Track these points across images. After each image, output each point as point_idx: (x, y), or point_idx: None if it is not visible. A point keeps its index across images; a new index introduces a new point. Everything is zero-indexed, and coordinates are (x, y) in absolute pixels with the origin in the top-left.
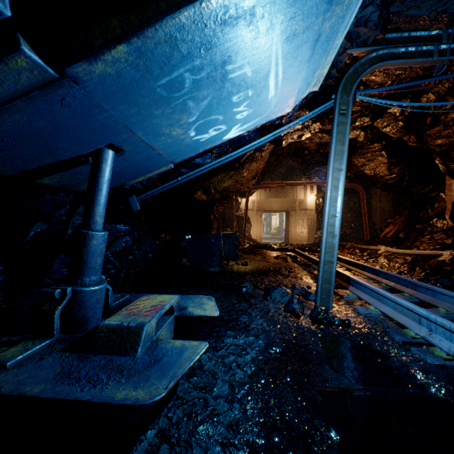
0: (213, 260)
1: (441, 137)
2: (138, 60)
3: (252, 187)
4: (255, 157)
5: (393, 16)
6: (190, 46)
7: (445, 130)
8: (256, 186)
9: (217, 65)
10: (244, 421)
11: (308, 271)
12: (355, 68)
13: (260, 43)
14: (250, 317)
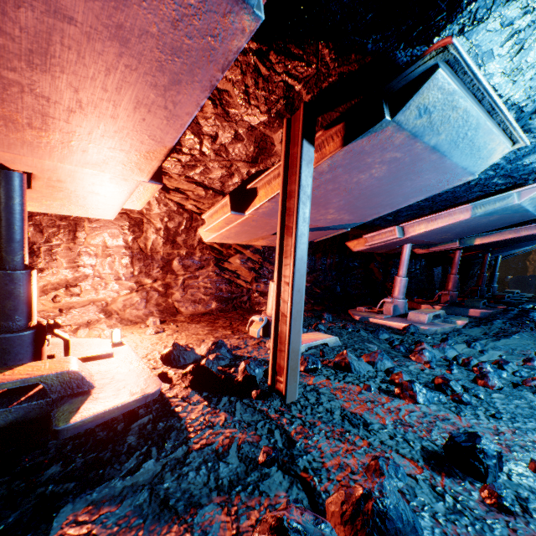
0: (530, 290)
1: None
2: None
3: None
4: None
5: None
6: None
7: None
8: None
9: None
10: None
11: None
12: None
13: None
14: None
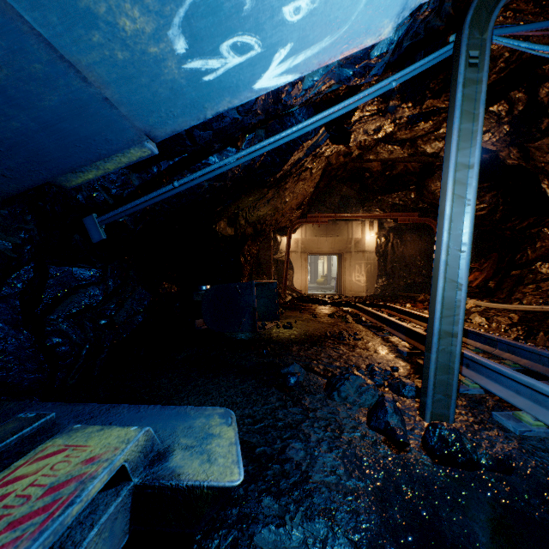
0: (242, 322)
1: None
2: None
3: (295, 221)
4: (304, 168)
5: None
6: None
7: None
8: (301, 221)
9: None
10: None
11: (381, 337)
12: None
13: None
14: (307, 447)
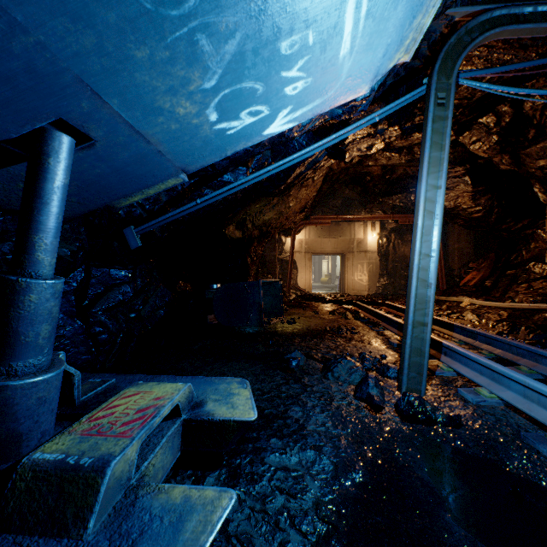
0: (250, 317)
1: (545, 156)
2: None
3: (299, 223)
4: (306, 179)
5: None
6: None
7: None
8: (304, 222)
9: None
10: None
11: (376, 331)
12: (458, 37)
13: None
14: (304, 410)
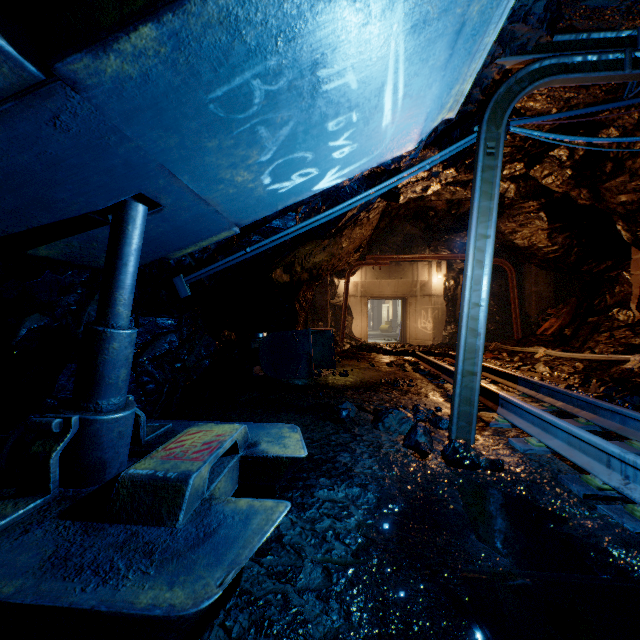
0: (299, 369)
1: (626, 191)
2: (176, 54)
3: (354, 264)
4: (359, 220)
5: (566, 8)
6: (260, 33)
7: (631, 182)
8: (360, 263)
9: (304, 68)
10: (347, 633)
11: (436, 384)
12: (508, 86)
13: (372, 33)
14: (353, 456)
